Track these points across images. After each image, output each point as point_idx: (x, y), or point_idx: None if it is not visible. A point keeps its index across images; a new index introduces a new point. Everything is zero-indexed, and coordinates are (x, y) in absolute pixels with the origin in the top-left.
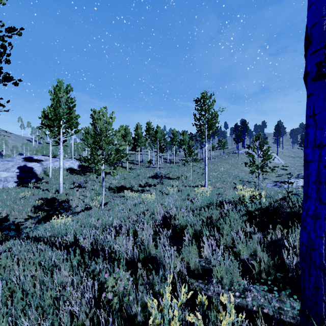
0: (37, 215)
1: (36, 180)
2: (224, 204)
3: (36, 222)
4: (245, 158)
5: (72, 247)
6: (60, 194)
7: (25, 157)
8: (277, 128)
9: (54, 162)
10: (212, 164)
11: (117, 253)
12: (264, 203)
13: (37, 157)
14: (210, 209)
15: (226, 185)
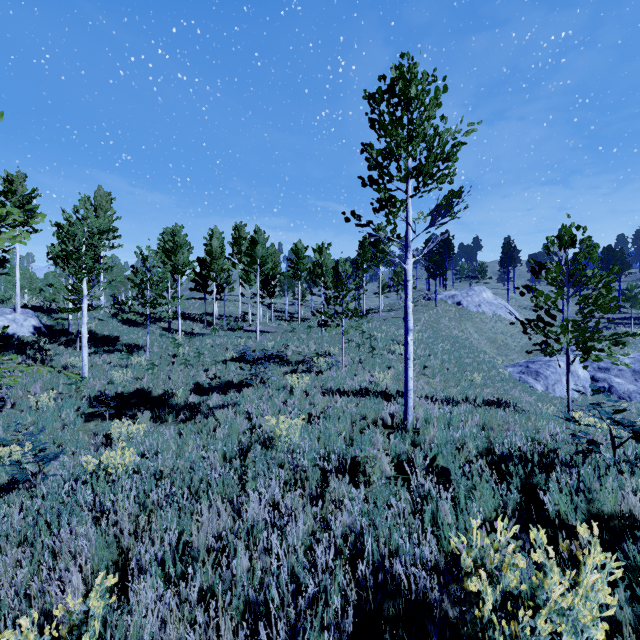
0: None
1: None
2: None
3: None
4: (451, 311)
5: None
6: None
7: None
8: (508, 250)
9: None
10: (384, 324)
11: None
12: None
13: None
14: None
15: (433, 379)
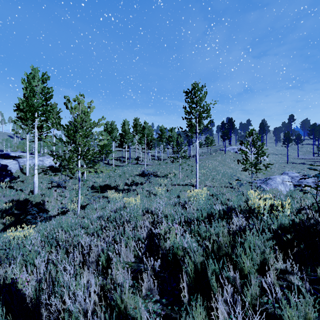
0: (4, 220)
1: (10, 179)
2: (235, 218)
3: (2, 229)
4: (232, 155)
5: (2, 296)
6: (35, 195)
7: (0, 153)
8: (262, 126)
9: (32, 159)
10: (200, 161)
11: (68, 317)
12: (287, 216)
13: (15, 154)
14: (213, 225)
15: (215, 183)
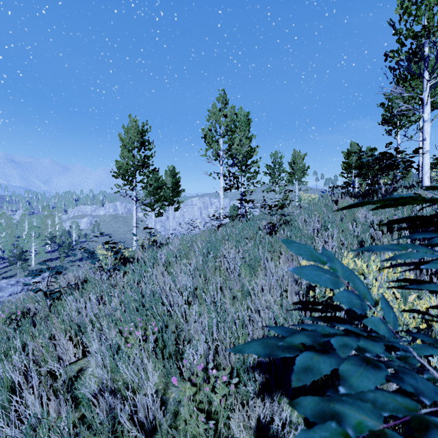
0: None
1: None
2: None
3: None
4: None
5: None
6: None
7: None
8: None
9: None
10: None
11: None
12: None
13: None
14: None
15: None
